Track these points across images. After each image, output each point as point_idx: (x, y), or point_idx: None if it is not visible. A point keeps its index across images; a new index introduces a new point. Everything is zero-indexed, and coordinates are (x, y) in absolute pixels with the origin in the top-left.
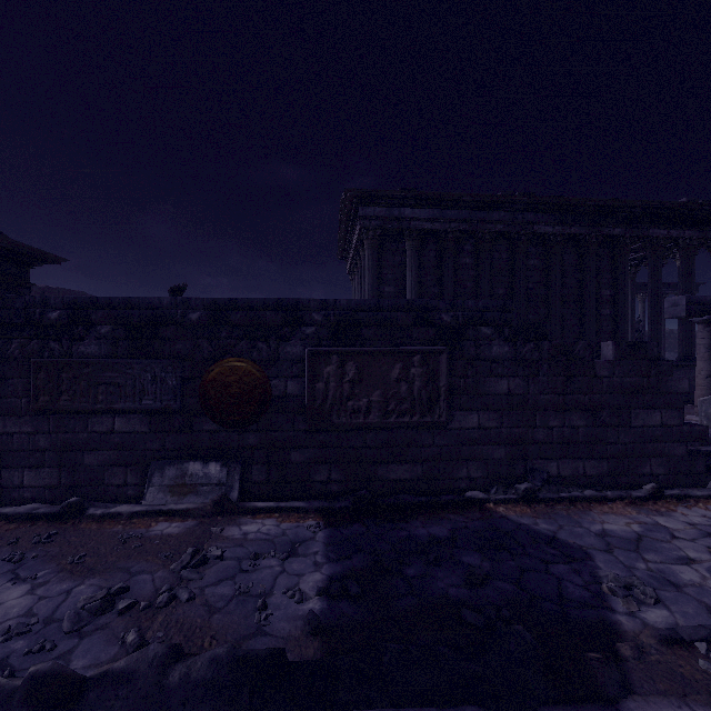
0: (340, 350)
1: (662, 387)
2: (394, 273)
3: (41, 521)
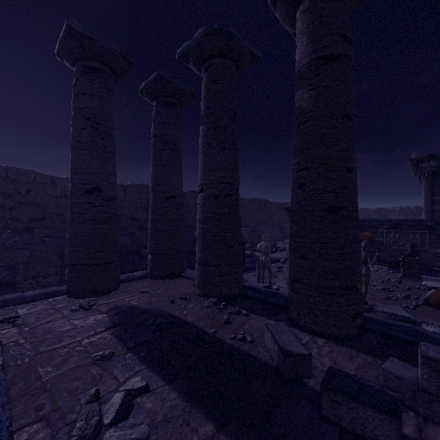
0: (394, 231)
1: None
2: None
3: None
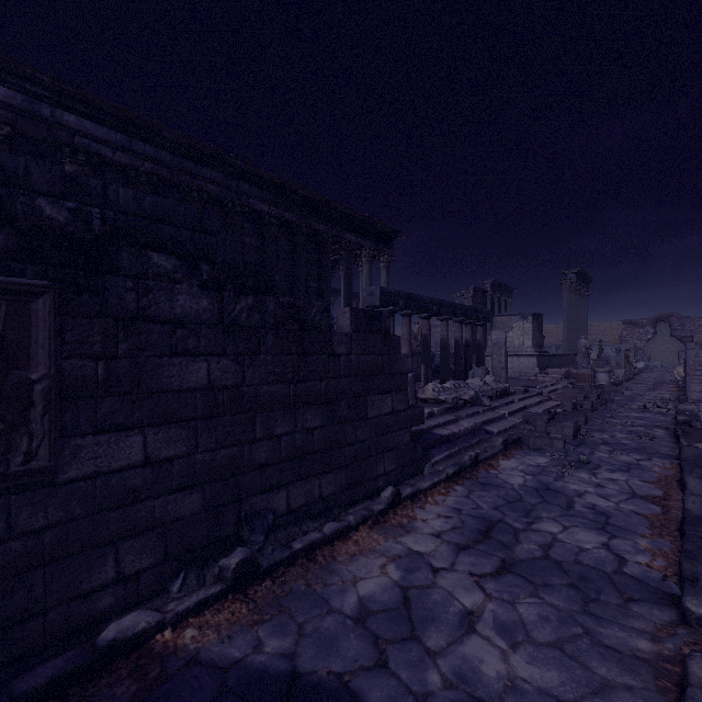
0: None
1: (393, 366)
2: None
3: None
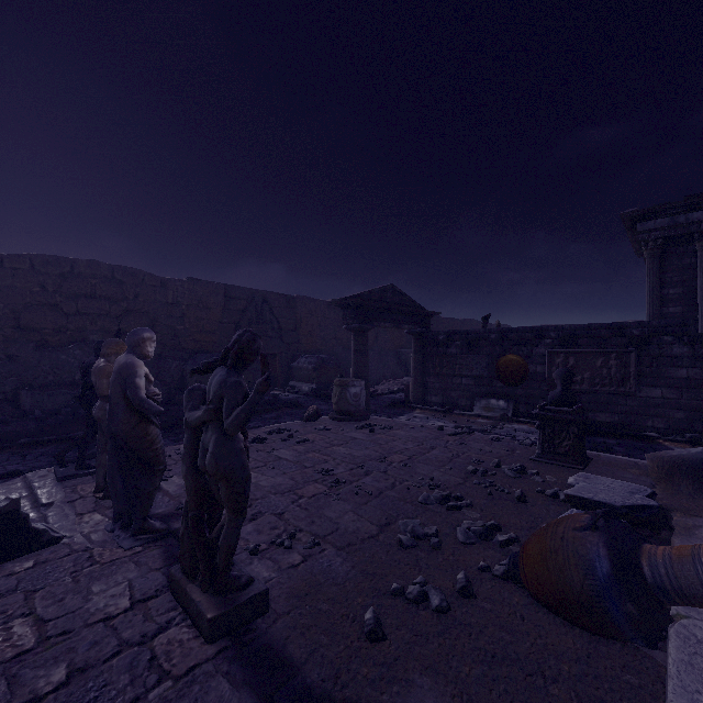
0: (565, 351)
1: None
2: (681, 275)
3: (439, 412)
